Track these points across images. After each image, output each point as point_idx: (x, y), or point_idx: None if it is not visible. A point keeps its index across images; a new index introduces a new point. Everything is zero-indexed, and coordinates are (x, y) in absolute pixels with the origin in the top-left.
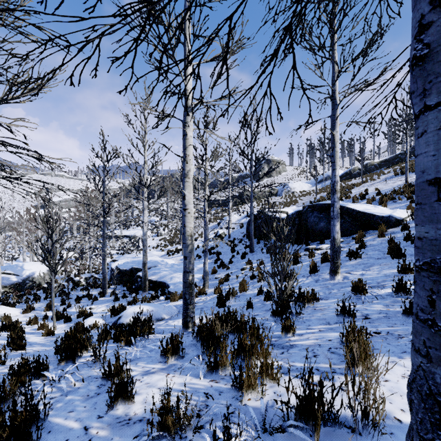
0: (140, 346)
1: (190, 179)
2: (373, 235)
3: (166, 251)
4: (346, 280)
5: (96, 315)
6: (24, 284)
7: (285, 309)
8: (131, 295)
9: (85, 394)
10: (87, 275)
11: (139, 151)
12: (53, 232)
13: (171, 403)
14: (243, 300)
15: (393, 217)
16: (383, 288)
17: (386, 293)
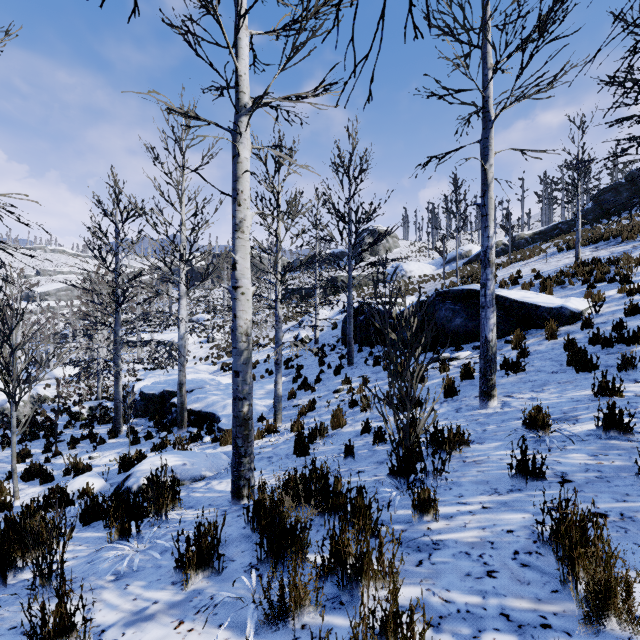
0: (147, 539)
1: (245, 234)
2: (537, 336)
3: (220, 365)
4: (508, 409)
5: (92, 473)
6: None
7: (414, 464)
8: (159, 435)
9: None
10: (93, 404)
11: (172, 204)
12: (11, 332)
13: None
14: (338, 443)
15: (566, 309)
16: (576, 422)
17: (585, 432)
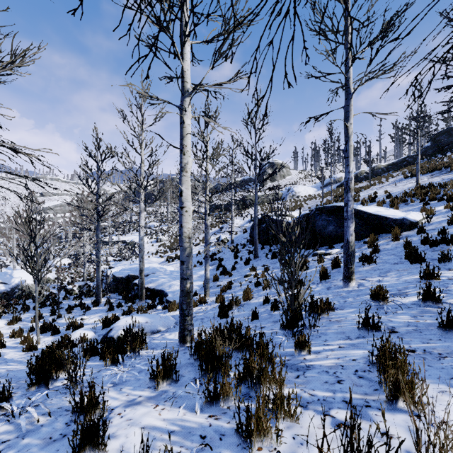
0: (129, 365)
1: (188, 173)
2: (386, 239)
3: (165, 258)
4: (362, 287)
5: (86, 327)
6: (13, 293)
7: (297, 321)
8: (126, 305)
9: (48, 436)
10: (81, 283)
11: (135, 149)
12: (36, 235)
13: (156, 452)
14: (247, 310)
15: (407, 219)
16: (406, 296)
17: (410, 302)
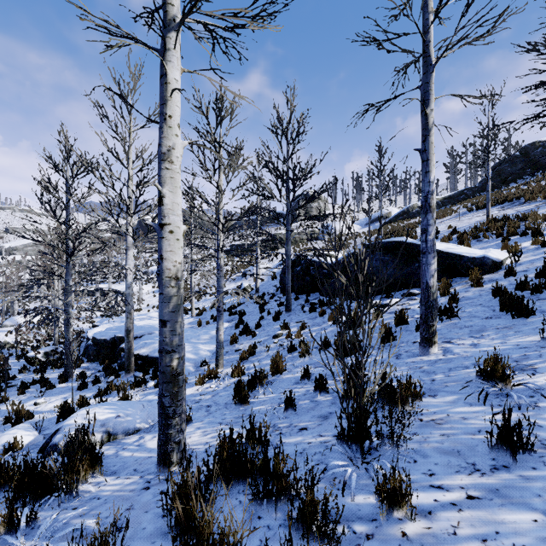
0: (40, 534)
1: (174, 165)
2: (462, 284)
3: None
4: (452, 356)
5: (24, 424)
6: None
7: (369, 428)
8: (107, 379)
9: None
10: (49, 349)
11: (119, 159)
12: None
13: None
14: (278, 391)
15: (488, 258)
16: (535, 372)
17: None
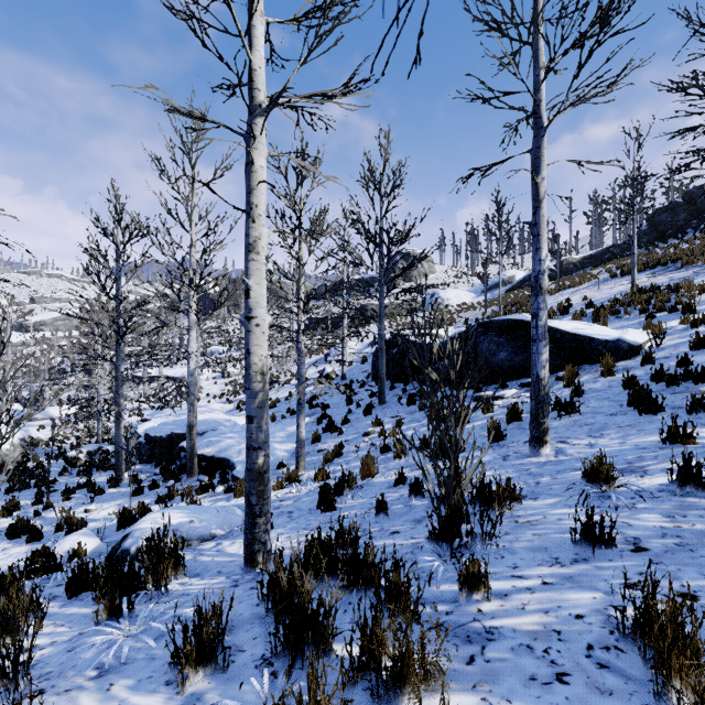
0: (142, 619)
1: (260, 255)
2: (591, 372)
3: (236, 403)
4: (564, 457)
5: (85, 530)
6: None
7: (459, 527)
8: (166, 484)
9: None
10: (93, 448)
11: (180, 223)
12: None
13: None
14: (369, 496)
15: (624, 342)
16: (644, 474)
17: (656, 487)
